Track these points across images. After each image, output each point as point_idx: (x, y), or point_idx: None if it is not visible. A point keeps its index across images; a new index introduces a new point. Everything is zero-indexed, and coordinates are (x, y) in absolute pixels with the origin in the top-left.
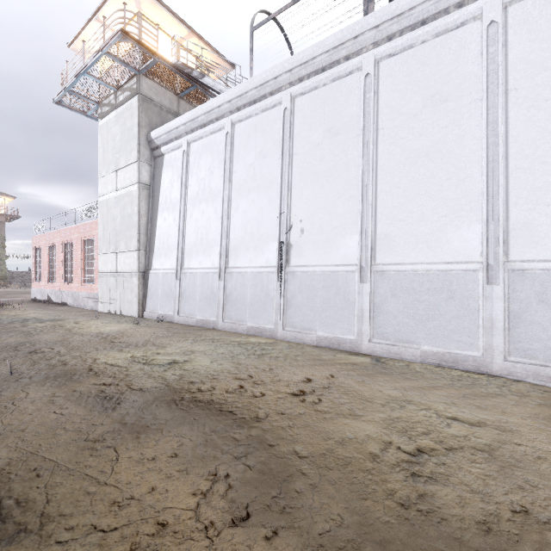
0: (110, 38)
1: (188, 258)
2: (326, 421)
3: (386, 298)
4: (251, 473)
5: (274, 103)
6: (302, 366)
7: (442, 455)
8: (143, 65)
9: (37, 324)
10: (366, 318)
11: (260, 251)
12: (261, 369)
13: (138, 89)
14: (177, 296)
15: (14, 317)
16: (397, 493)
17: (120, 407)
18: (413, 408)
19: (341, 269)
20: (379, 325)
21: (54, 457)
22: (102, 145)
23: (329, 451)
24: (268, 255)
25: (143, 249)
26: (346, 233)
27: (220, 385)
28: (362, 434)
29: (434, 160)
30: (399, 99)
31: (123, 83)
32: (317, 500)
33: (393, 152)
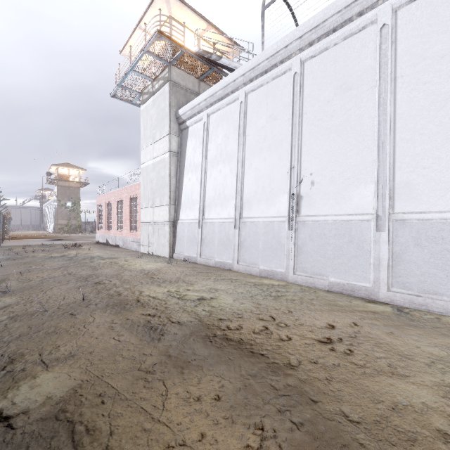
0: (149, 39)
1: (208, 210)
2: (367, 378)
3: (407, 247)
4: (300, 433)
5: (284, 70)
6: (320, 311)
7: None
8: (173, 57)
9: (100, 260)
10: (383, 266)
11: (271, 203)
12: (281, 311)
13: (169, 77)
14: (199, 241)
15: (85, 255)
16: None
17: (164, 339)
18: None
19: (354, 218)
20: (399, 274)
21: (115, 385)
22: (143, 125)
23: (383, 419)
24: (278, 206)
25: (173, 203)
26: (360, 183)
27: (246, 324)
28: (417, 401)
29: None
30: (421, 43)
31: (158, 75)
32: None
33: (415, 99)
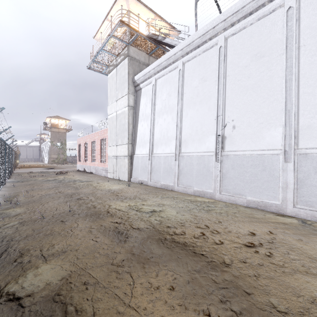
0: (114, 26)
1: (155, 147)
2: (287, 275)
3: (309, 174)
4: None
5: (212, 45)
6: (242, 221)
7: None
8: (130, 39)
9: (80, 183)
10: (290, 189)
11: (202, 142)
12: (212, 221)
13: (128, 53)
14: (149, 170)
15: (70, 179)
16: None
17: (128, 241)
18: None
19: (266, 152)
20: (302, 194)
21: (95, 275)
22: (109, 88)
23: (306, 310)
24: (208, 144)
25: (130, 143)
26: (271, 127)
27: (188, 231)
28: None
29: None
30: None
31: (120, 52)
32: None
33: (315, 62)
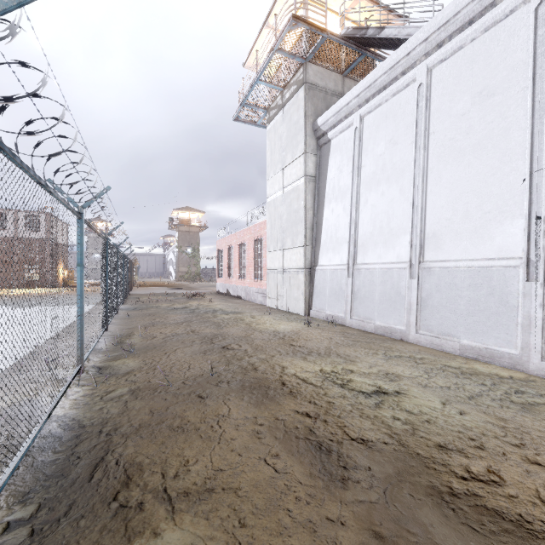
0: (281, 31)
1: (362, 252)
2: None
3: None
4: None
5: (511, 8)
6: None
7: None
8: (310, 49)
9: (223, 315)
10: None
11: (484, 236)
12: None
13: (304, 78)
14: (349, 296)
15: (207, 307)
16: None
17: (352, 481)
18: None
19: None
20: None
21: None
22: (269, 148)
23: None
24: (501, 240)
25: (309, 244)
26: None
27: (507, 472)
28: None
29: None
30: None
31: (289, 80)
32: None
33: None
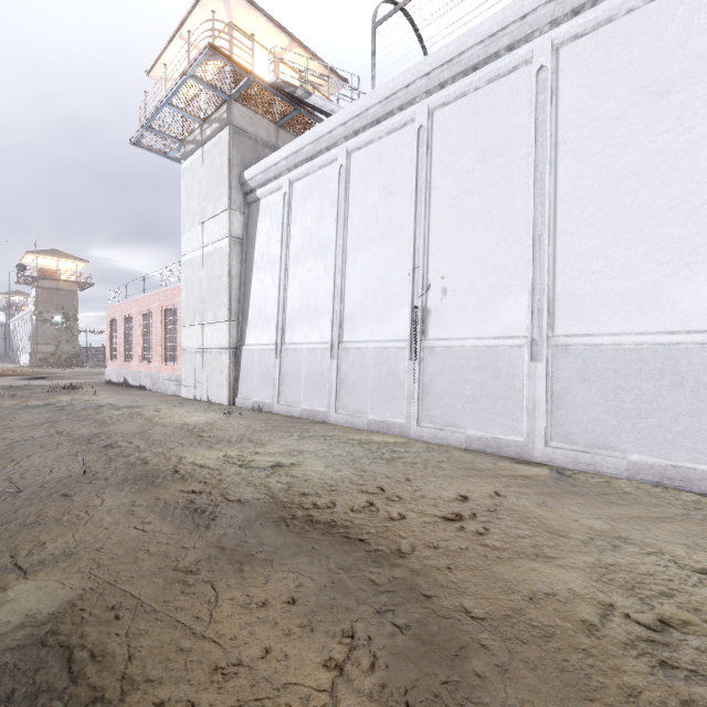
0: (196, 56)
1: (290, 330)
2: (502, 563)
3: (571, 384)
4: (404, 638)
5: (404, 121)
6: (451, 477)
7: (704, 633)
8: (235, 87)
9: (113, 411)
10: (540, 411)
11: (385, 320)
12: (394, 480)
13: (228, 118)
14: (277, 379)
15: (87, 402)
16: (642, 695)
17: (216, 525)
18: (635, 550)
19: (502, 342)
20: (560, 422)
21: (136, 592)
22: (185, 193)
23: (516, 612)
24: (396, 325)
25: (234, 319)
26: (509, 293)
27: (342, 500)
28: (563, 588)
29: (648, 182)
30: (590, 98)
31: (211, 114)
32: (512, 694)
33: (582, 175)
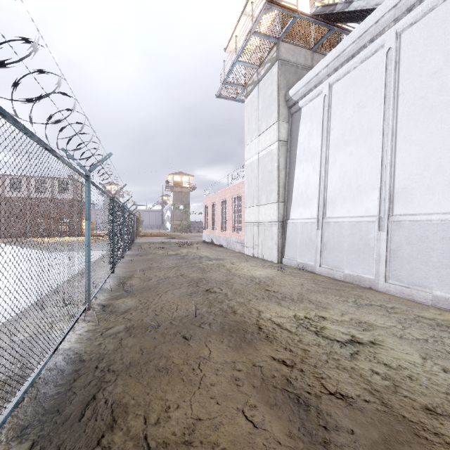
0: (257, 15)
1: (330, 207)
2: None
3: None
4: None
5: None
6: None
7: None
8: (282, 30)
9: (207, 261)
10: None
11: None
12: None
13: (277, 56)
14: (319, 246)
15: (194, 254)
16: None
17: (335, 446)
18: None
19: None
20: None
21: None
22: (246, 119)
23: None
24: None
25: (281, 200)
26: None
27: None
28: None
29: None
30: None
31: (264, 58)
32: None
33: None
